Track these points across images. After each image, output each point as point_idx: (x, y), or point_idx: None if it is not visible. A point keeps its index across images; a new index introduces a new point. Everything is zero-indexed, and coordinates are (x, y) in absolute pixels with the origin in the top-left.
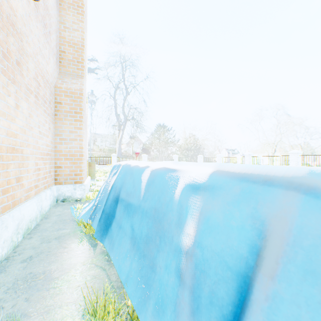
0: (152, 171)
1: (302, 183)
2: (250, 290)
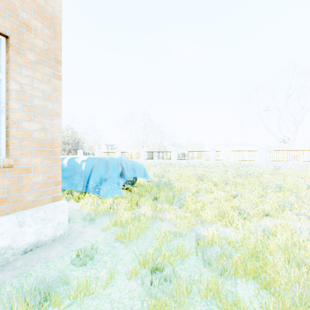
0: (69, 158)
1: (100, 158)
2: (92, 171)
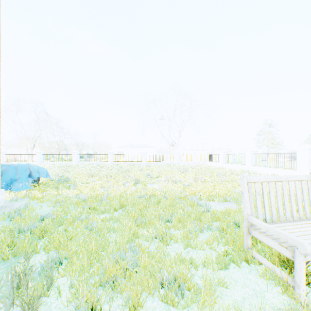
0: None
1: (9, 165)
2: (3, 174)
